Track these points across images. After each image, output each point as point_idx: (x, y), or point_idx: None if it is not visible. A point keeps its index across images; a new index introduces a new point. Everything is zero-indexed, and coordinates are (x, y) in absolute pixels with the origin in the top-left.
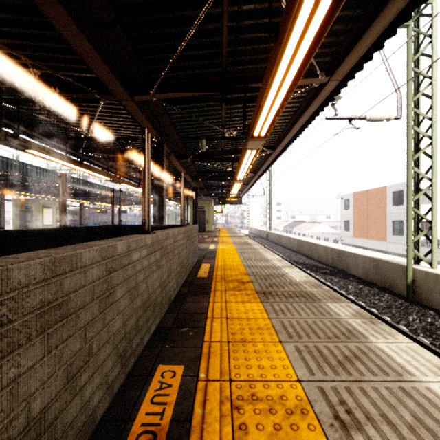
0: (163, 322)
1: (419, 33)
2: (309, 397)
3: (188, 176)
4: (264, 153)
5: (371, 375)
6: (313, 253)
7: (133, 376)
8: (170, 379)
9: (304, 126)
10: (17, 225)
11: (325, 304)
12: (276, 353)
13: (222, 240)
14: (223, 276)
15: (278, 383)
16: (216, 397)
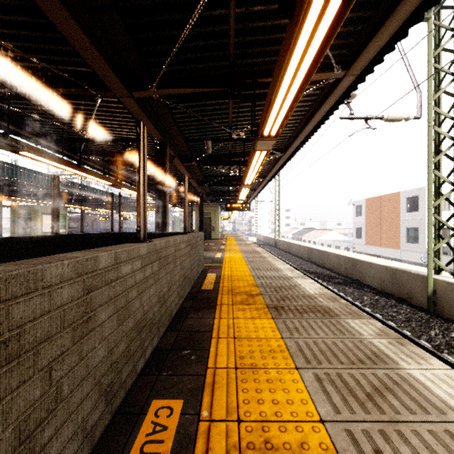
0: (162, 342)
1: (440, 26)
2: (335, 444)
3: (194, 181)
4: (273, 156)
5: (408, 413)
6: (325, 261)
7: (122, 414)
8: (165, 418)
9: (316, 127)
10: (15, 233)
11: (344, 321)
12: (292, 382)
13: (229, 248)
14: (230, 287)
15: (296, 424)
16: (221, 445)
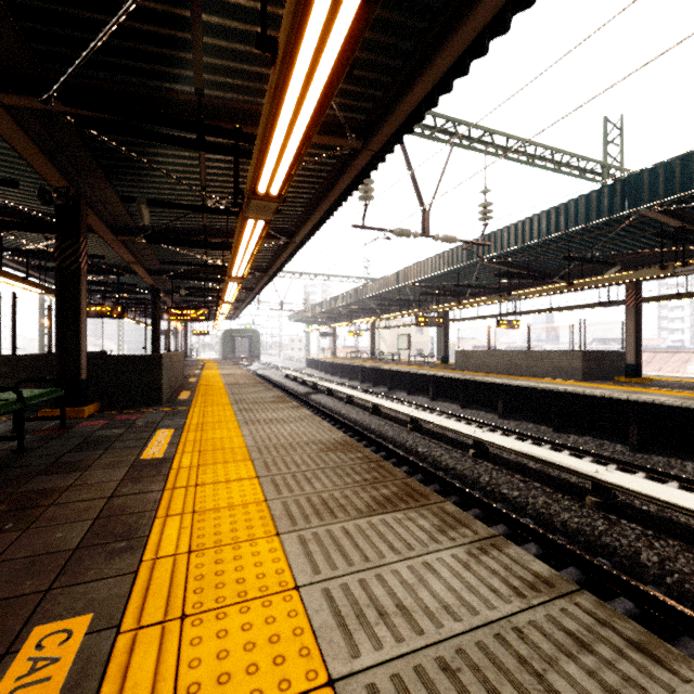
0: None
1: None
2: None
3: None
4: None
5: None
6: None
7: None
8: None
9: None
10: None
11: None
12: None
13: None
14: None
15: None
16: None
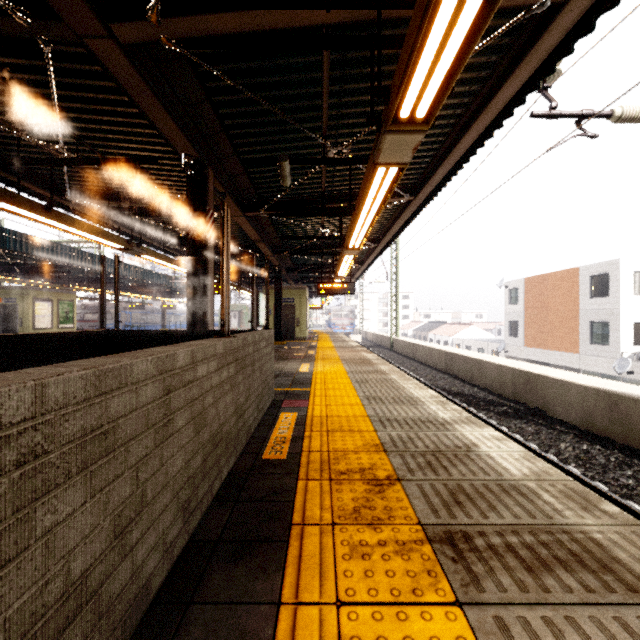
0: None
1: None
2: None
3: (265, 245)
4: (397, 201)
5: None
6: (476, 375)
7: None
8: None
9: (483, 136)
10: None
11: None
12: None
13: (322, 355)
14: (325, 454)
15: None
16: None
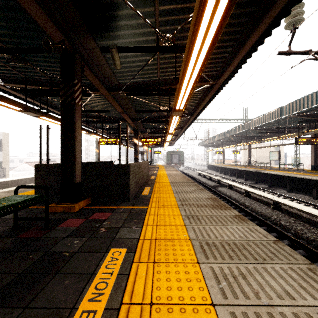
0: None
1: None
2: None
3: None
4: None
5: None
6: None
7: None
8: None
9: None
10: None
11: None
12: None
13: None
14: None
15: None
16: None
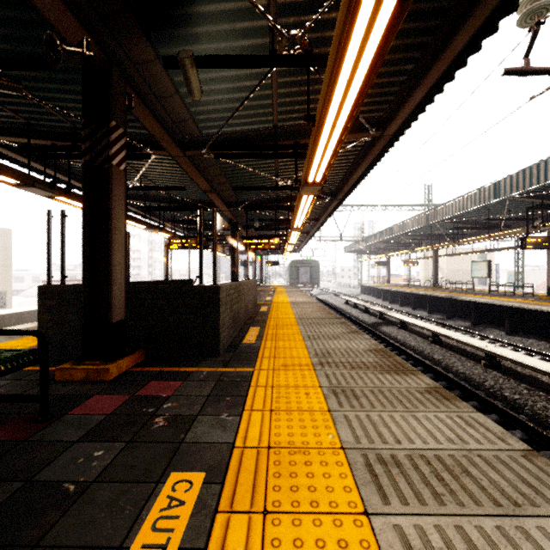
0: None
1: None
2: None
3: None
4: None
5: None
6: None
7: None
8: None
9: None
10: None
11: None
12: None
13: None
14: None
15: None
16: None
